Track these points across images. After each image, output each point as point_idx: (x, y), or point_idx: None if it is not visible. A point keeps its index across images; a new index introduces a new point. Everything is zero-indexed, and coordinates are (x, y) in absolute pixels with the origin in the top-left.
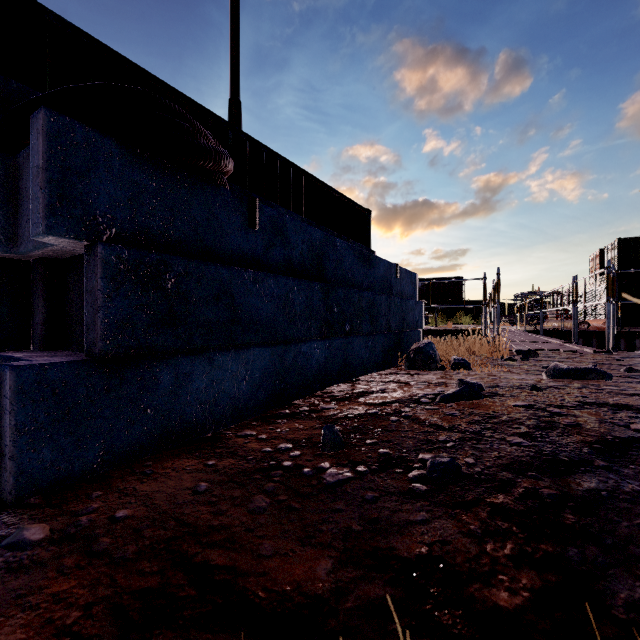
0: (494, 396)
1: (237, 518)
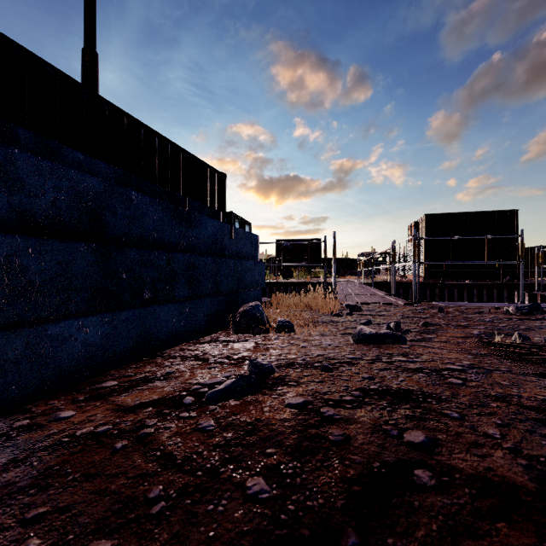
0: (276, 385)
1: None
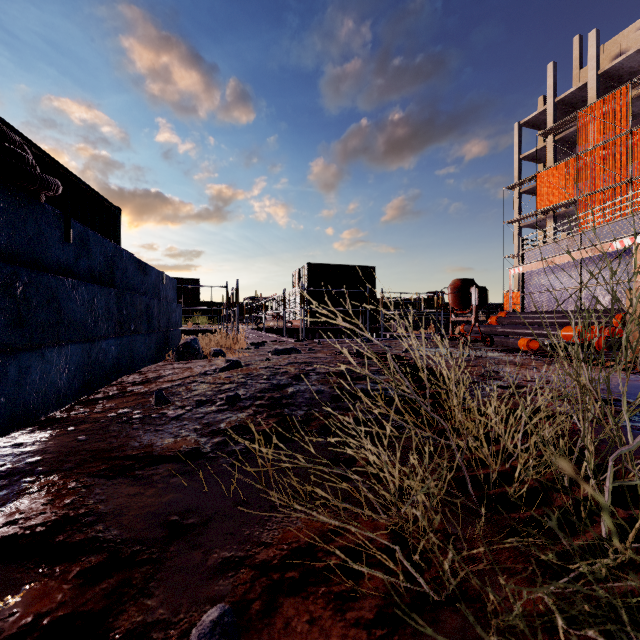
0: (248, 365)
1: (127, 441)
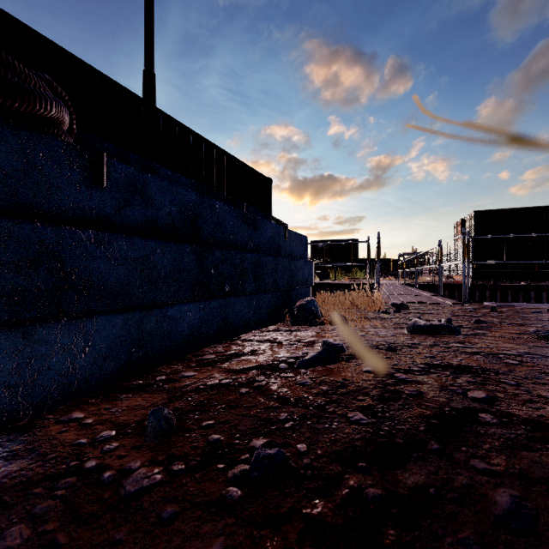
0: (351, 359)
1: None
